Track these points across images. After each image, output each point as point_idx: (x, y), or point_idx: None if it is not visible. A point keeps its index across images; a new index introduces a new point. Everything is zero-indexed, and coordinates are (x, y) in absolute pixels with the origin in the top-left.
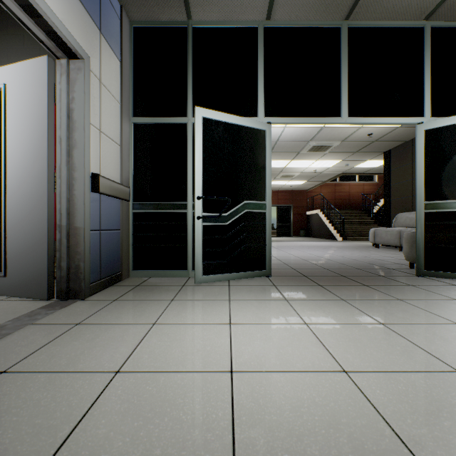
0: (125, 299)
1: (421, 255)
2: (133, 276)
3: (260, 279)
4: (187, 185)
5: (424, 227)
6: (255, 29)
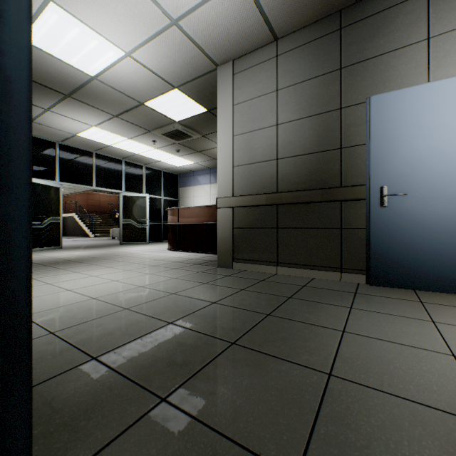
0: None
1: (122, 237)
2: None
3: (59, 249)
4: None
5: (122, 228)
6: (55, 143)
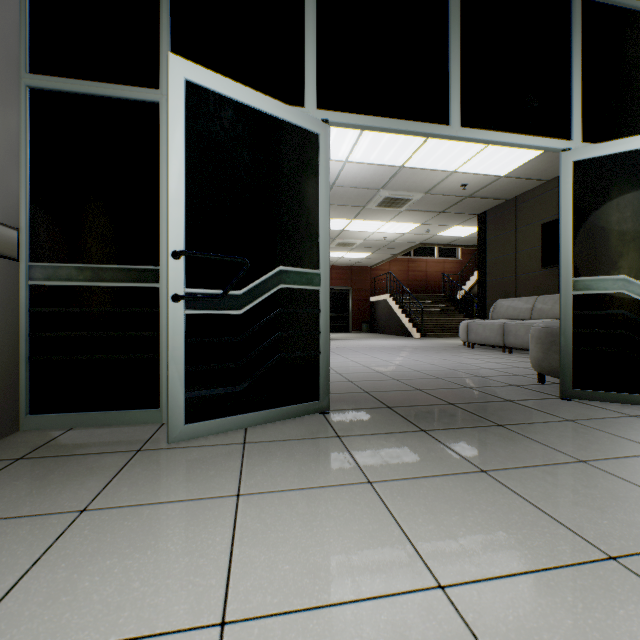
0: None
1: (568, 364)
2: (29, 429)
3: (309, 421)
4: (158, 232)
5: (572, 319)
6: None
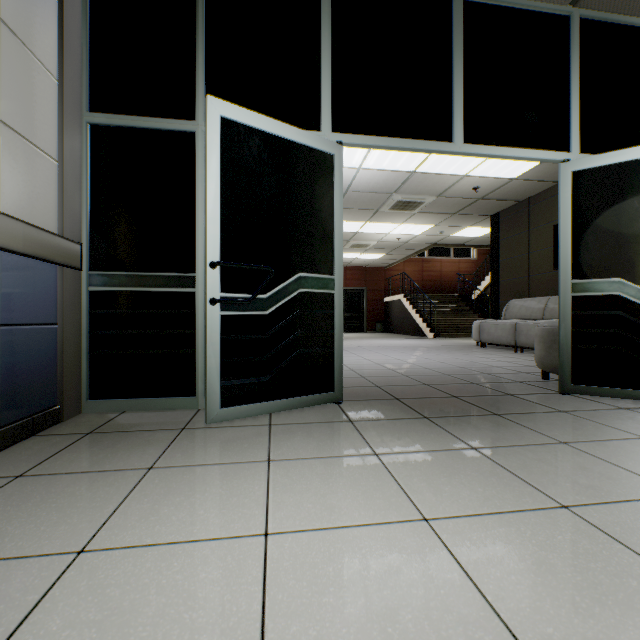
0: (42, 473)
1: (567, 361)
2: (89, 411)
3: (325, 409)
4: (194, 244)
5: (571, 319)
6: None
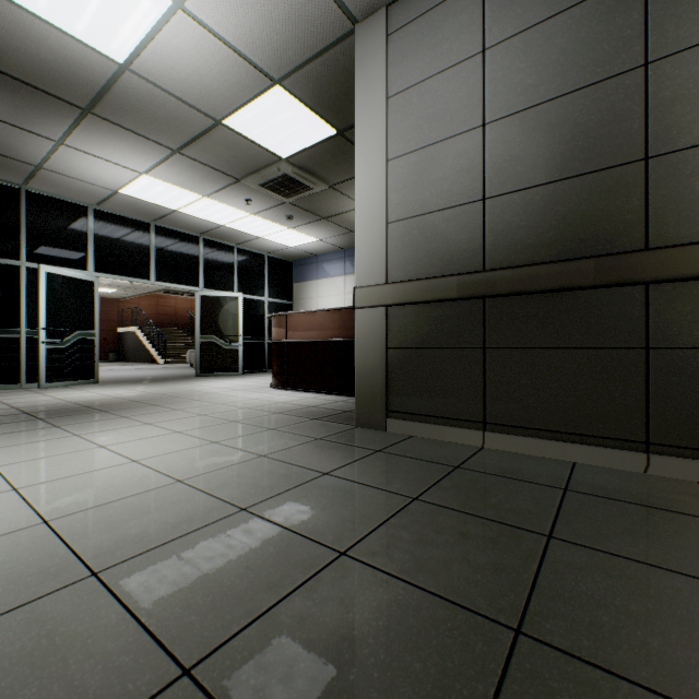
0: None
1: (199, 365)
2: None
3: (92, 385)
4: (20, 315)
5: (200, 349)
6: (86, 207)
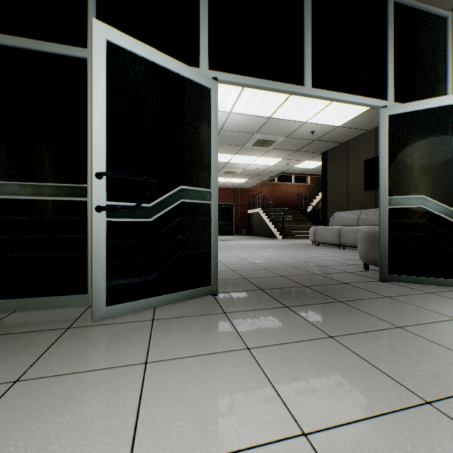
0: None
1: (385, 257)
2: None
3: (203, 301)
4: (86, 158)
5: (388, 225)
6: None
